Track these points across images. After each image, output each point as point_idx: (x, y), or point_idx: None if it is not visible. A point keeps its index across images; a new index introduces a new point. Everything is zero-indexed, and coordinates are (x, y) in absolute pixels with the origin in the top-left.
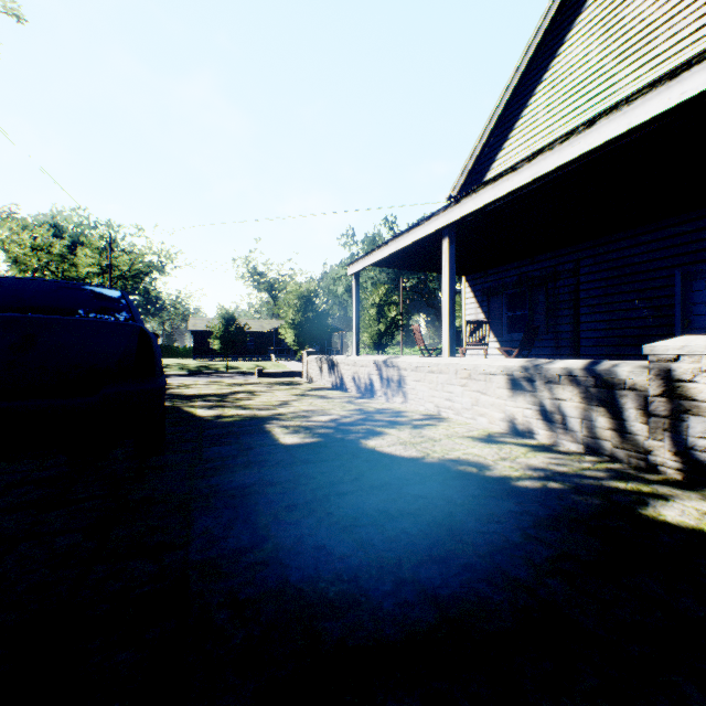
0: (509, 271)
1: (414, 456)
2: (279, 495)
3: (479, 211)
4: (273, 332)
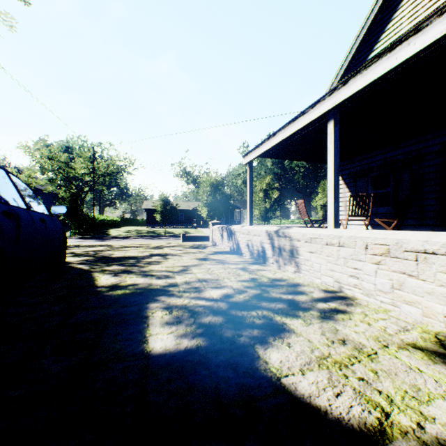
0: (373, 157)
1: (361, 421)
2: None
3: (368, 87)
4: (195, 209)
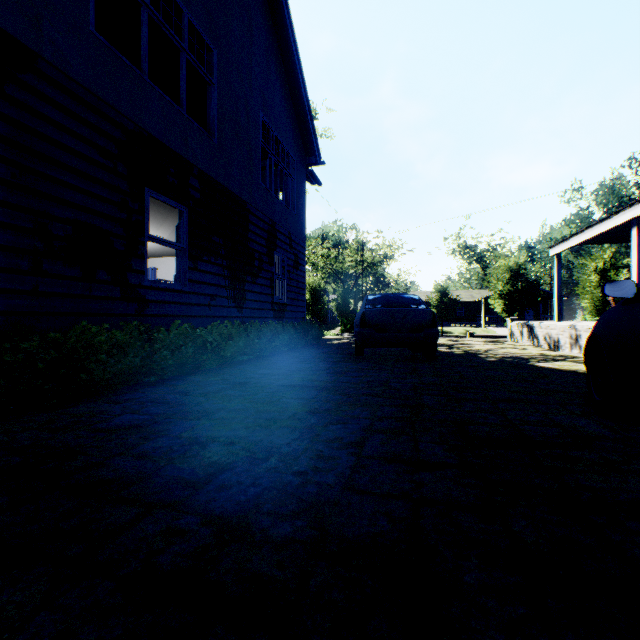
0: None
1: (553, 367)
2: (484, 367)
3: None
4: (481, 301)
